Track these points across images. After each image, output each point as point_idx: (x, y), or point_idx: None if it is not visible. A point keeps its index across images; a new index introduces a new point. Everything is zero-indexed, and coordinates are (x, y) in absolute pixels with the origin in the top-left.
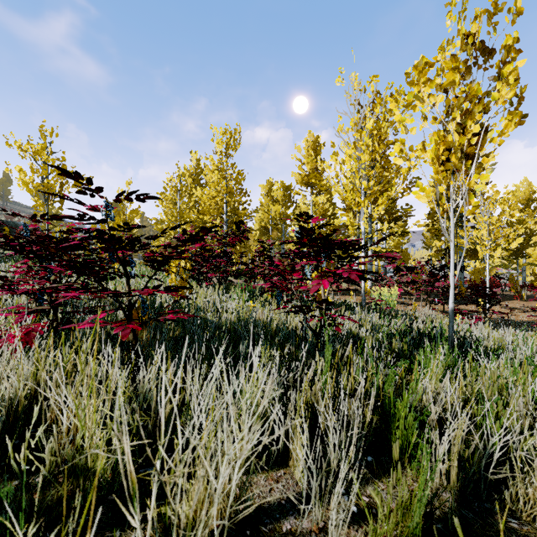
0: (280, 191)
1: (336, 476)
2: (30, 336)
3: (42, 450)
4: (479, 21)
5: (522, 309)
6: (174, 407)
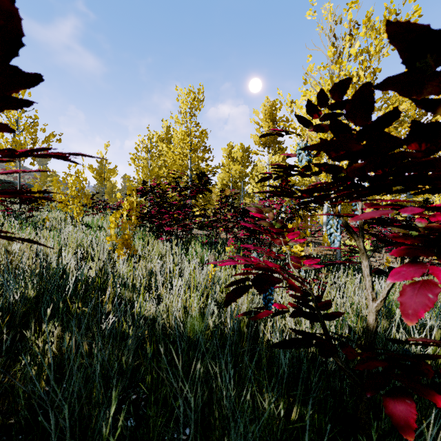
0: (240, 152)
1: None
2: None
3: None
4: None
5: None
6: None
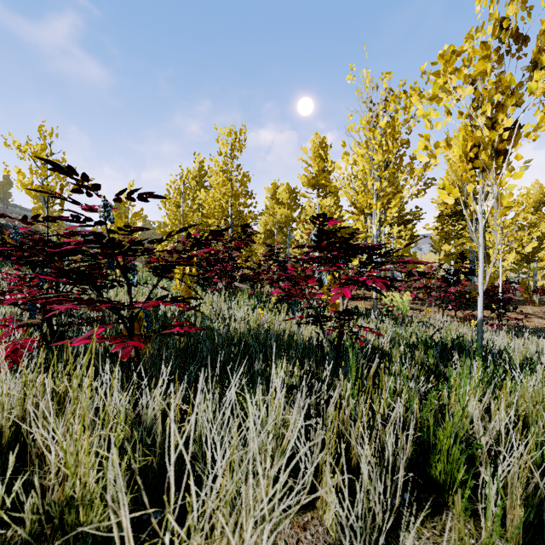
0: (286, 194)
1: (372, 520)
2: (18, 354)
3: (27, 493)
4: (517, 2)
5: (535, 314)
6: (188, 463)
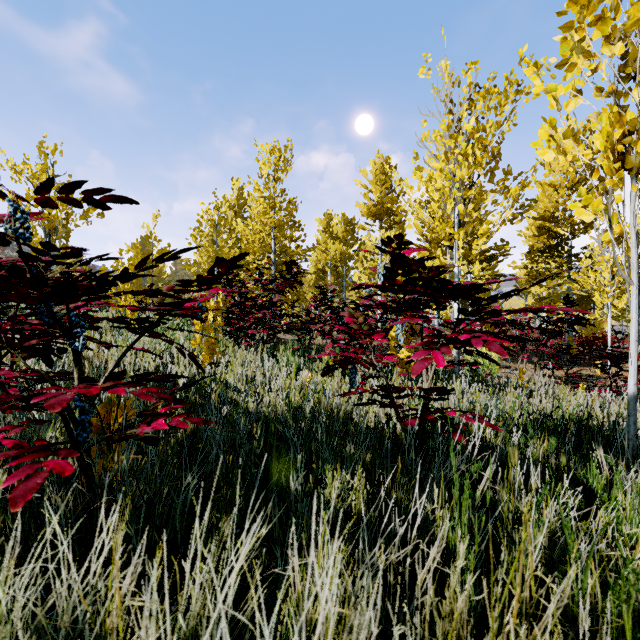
0: (341, 226)
1: None
2: None
3: None
4: None
5: None
6: None
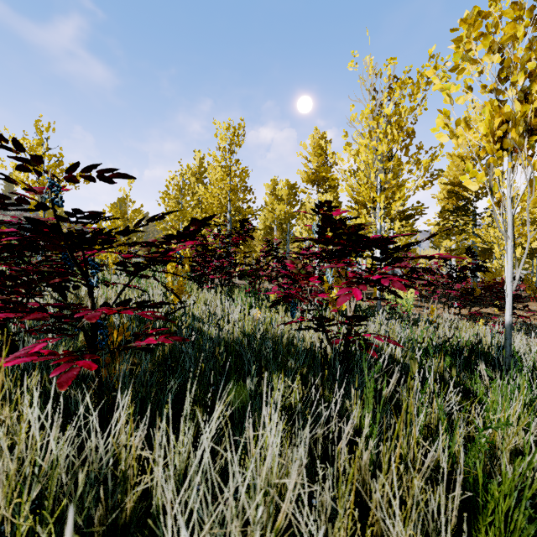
0: (285, 190)
1: None
2: None
3: None
4: None
5: None
6: None
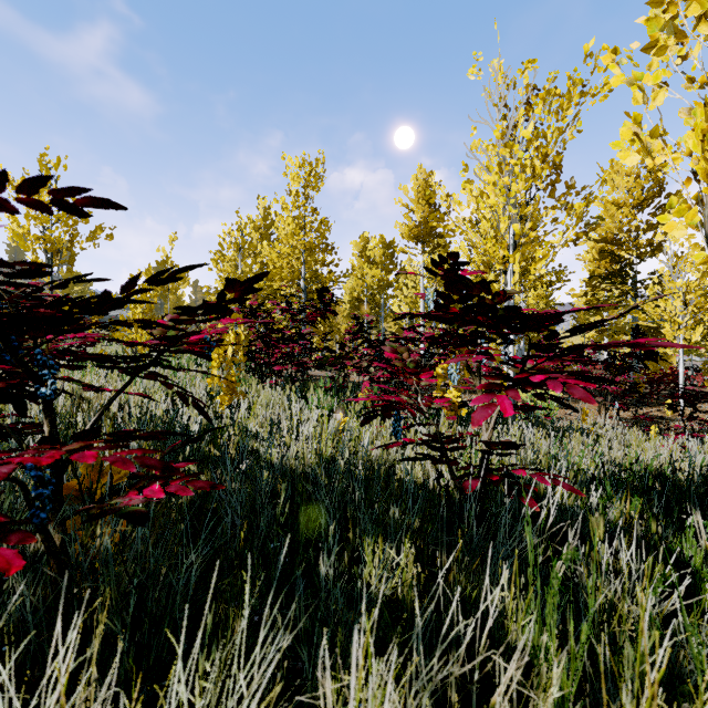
0: (379, 249)
1: None
2: None
3: None
4: None
5: None
6: None
